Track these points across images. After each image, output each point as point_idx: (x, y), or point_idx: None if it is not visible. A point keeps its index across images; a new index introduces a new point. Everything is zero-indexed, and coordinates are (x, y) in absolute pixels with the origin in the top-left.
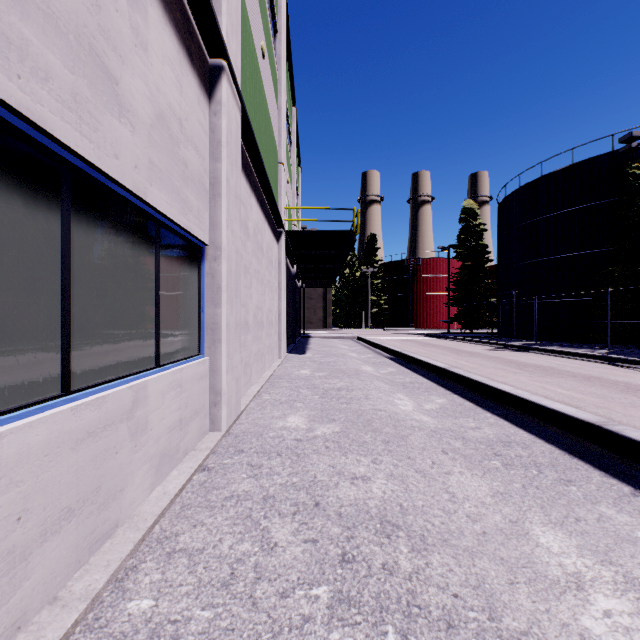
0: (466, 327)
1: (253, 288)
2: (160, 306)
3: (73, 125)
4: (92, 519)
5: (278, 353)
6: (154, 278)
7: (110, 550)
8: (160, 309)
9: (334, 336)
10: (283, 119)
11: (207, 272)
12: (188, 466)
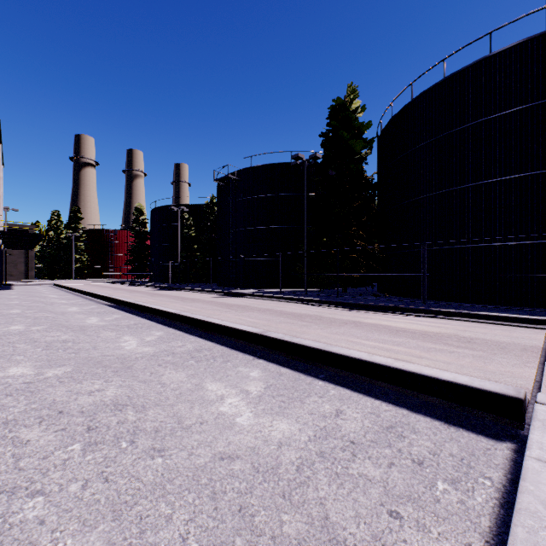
0: (137, 277)
1: None
2: None
3: None
4: None
5: None
6: None
7: None
8: None
9: (35, 284)
10: None
11: None
12: None
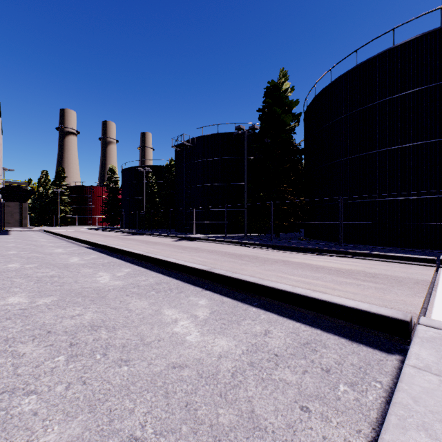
0: (110, 224)
1: None
2: None
3: None
4: None
5: None
6: None
7: None
8: None
9: (27, 230)
10: None
11: None
12: None
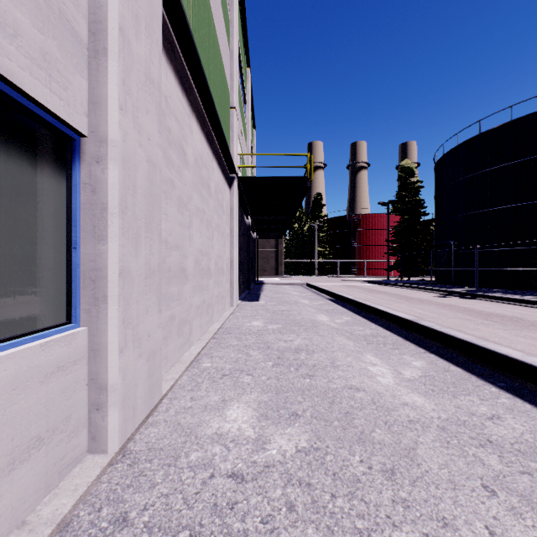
0: (404, 274)
1: (194, 228)
2: None
3: None
4: None
5: (230, 301)
6: None
7: None
8: None
9: (285, 283)
10: (235, 63)
11: (84, 182)
12: None
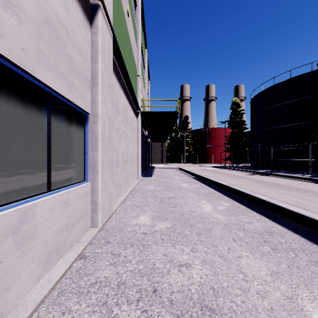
0: (234, 162)
1: (122, 141)
2: (51, 151)
3: None
4: None
5: (137, 177)
6: (46, 132)
7: None
8: (51, 153)
9: (167, 167)
10: (140, 52)
11: (89, 130)
12: (71, 256)
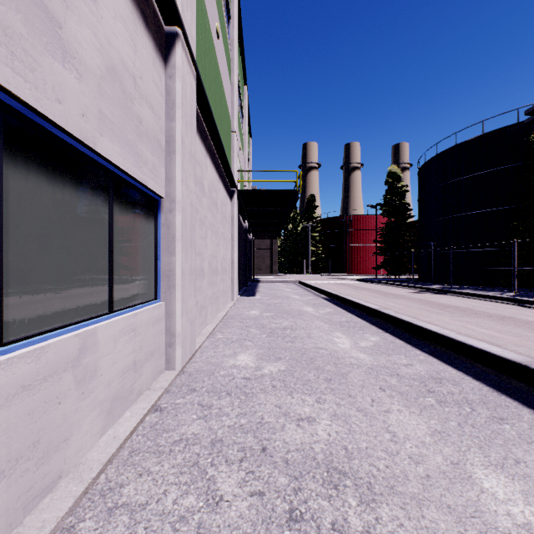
0: (391, 273)
1: (208, 239)
2: (114, 254)
3: (2, 59)
4: (28, 476)
5: (231, 296)
6: (107, 227)
7: (48, 507)
8: (114, 257)
9: (279, 281)
10: (236, 94)
11: (163, 223)
12: (141, 407)
